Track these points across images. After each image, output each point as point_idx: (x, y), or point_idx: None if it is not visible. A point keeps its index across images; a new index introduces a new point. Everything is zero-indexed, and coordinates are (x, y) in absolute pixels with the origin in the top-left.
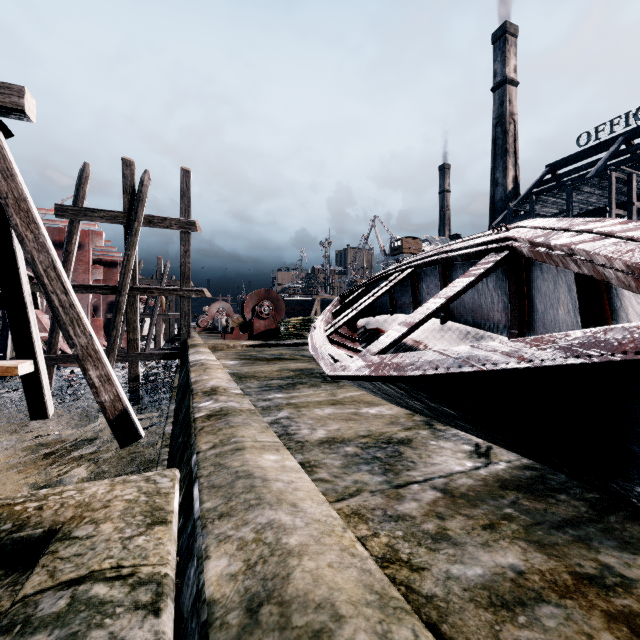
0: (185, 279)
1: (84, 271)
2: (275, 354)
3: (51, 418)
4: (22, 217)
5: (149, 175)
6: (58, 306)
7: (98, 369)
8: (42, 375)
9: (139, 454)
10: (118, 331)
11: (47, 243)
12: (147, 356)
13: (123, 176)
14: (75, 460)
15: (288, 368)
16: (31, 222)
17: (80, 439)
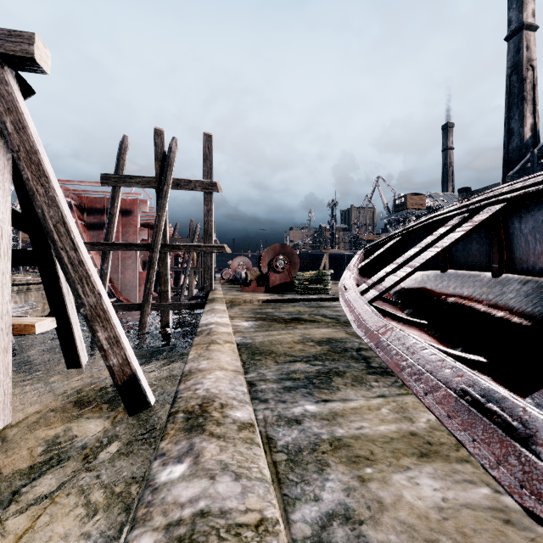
0: (208, 236)
1: (133, 233)
2: (292, 312)
3: (95, 360)
4: (33, 170)
5: (176, 142)
6: (67, 263)
7: (106, 330)
8: (74, 328)
9: (154, 415)
10: (151, 284)
11: (57, 197)
12: (176, 306)
13: (155, 145)
14: (95, 416)
15: (311, 337)
16: (42, 175)
17: (109, 388)
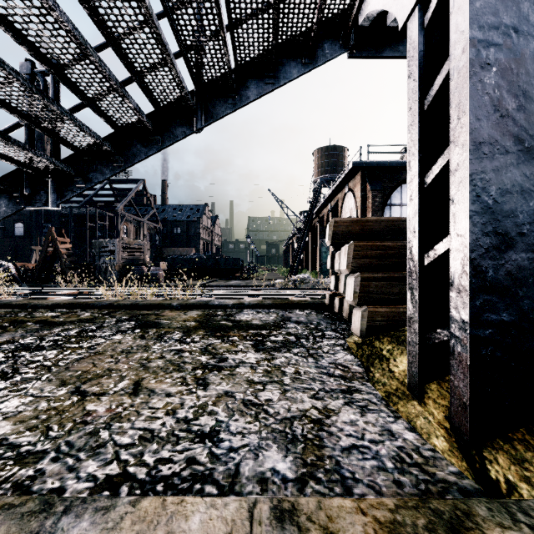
0: None
1: None
2: None
3: None
4: None
5: None
6: None
7: None
8: None
9: None
10: None
11: None
12: None
13: None
14: None
15: None
16: None
17: None
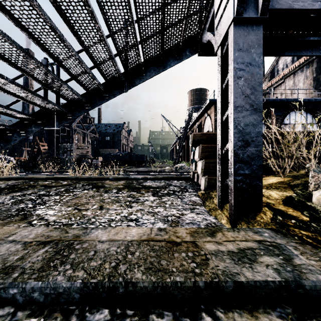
0: None
1: None
2: None
3: None
4: None
5: None
6: None
7: None
8: None
9: None
10: None
11: None
12: None
13: None
14: None
15: None
16: None
17: None
